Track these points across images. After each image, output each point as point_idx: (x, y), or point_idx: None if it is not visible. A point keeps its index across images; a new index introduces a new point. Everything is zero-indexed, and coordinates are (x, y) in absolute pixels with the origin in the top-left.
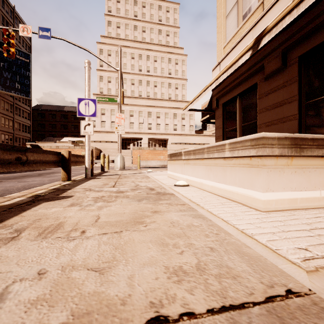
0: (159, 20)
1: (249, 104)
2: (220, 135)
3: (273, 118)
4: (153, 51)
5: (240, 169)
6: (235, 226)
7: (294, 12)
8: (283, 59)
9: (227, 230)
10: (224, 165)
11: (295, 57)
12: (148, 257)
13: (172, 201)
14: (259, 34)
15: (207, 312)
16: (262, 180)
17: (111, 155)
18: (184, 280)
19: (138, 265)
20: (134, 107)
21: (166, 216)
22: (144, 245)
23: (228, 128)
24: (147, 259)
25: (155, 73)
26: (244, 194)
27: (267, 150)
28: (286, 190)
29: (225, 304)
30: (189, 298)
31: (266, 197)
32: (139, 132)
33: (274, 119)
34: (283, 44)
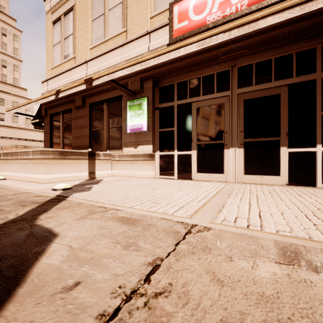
0: None
1: (68, 121)
2: (48, 140)
3: (79, 134)
4: None
5: (36, 165)
6: (21, 188)
7: (70, 90)
8: (83, 101)
9: (15, 189)
10: (29, 163)
11: (88, 103)
12: None
13: None
14: (58, 90)
15: None
16: (43, 169)
17: None
18: None
19: None
20: None
21: None
22: None
23: (54, 135)
24: None
25: None
26: (38, 177)
27: (46, 156)
28: (57, 173)
29: None
30: None
31: (45, 177)
32: None
33: (80, 135)
34: (83, 93)
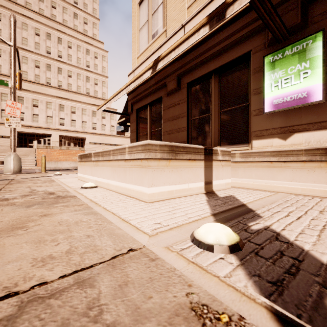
0: (75, 2)
1: (157, 113)
2: (134, 139)
3: (172, 128)
4: (66, 35)
5: (135, 169)
6: (120, 216)
7: (176, 50)
8: (178, 82)
9: (111, 220)
10: (124, 166)
11: (185, 83)
12: (16, 256)
13: (70, 203)
14: (157, 58)
15: (59, 278)
16: (148, 178)
17: (0, 154)
18: (48, 263)
19: (1, 264)
20: (40, 95)
21: (56, 218)
22: (16, 247)
23: (141, 133)
24: (15, 257)
25: (70, 61)
26: (138, 190)
27: (152, 154)
28: (166, 185)
29: (77, 269)
30: (47, 274)
31: (151, 191)
32: (47, 128)
33: (173, 129)
34: (178, 70)
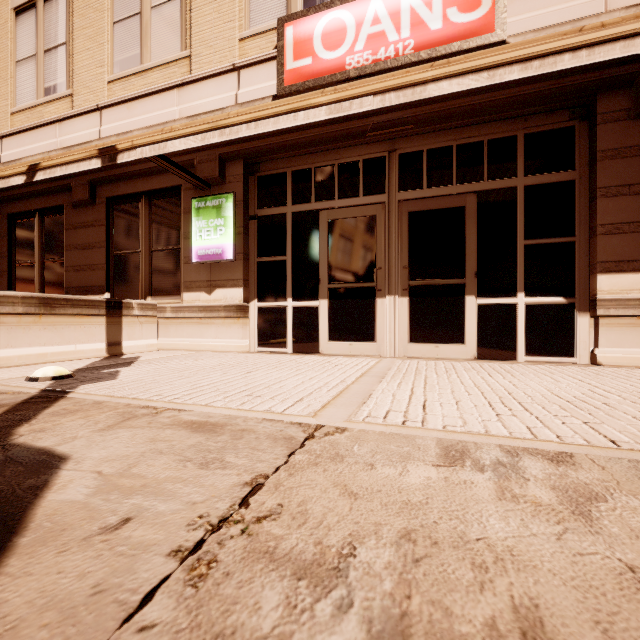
0: None
1: (55, 231)
2: (4, 271)
3: (82, 261)
4: None
5: None
6: None
7: (64, 168)
8: (92, 192)
9: None
10: None
11: (104, 197)
12: None
13: None
14: (34, 164)
15: None
16: (1, 337)
17: None
18: None
19: None
20: None
21: None
22: None
23: (20, 261)
24: None
25: None
26: None
27: (7, 308)
28: (34, 346)
29: None
30: None
31: (6, 354)
32: None
33: (84, 264)
34: (92, 173)
